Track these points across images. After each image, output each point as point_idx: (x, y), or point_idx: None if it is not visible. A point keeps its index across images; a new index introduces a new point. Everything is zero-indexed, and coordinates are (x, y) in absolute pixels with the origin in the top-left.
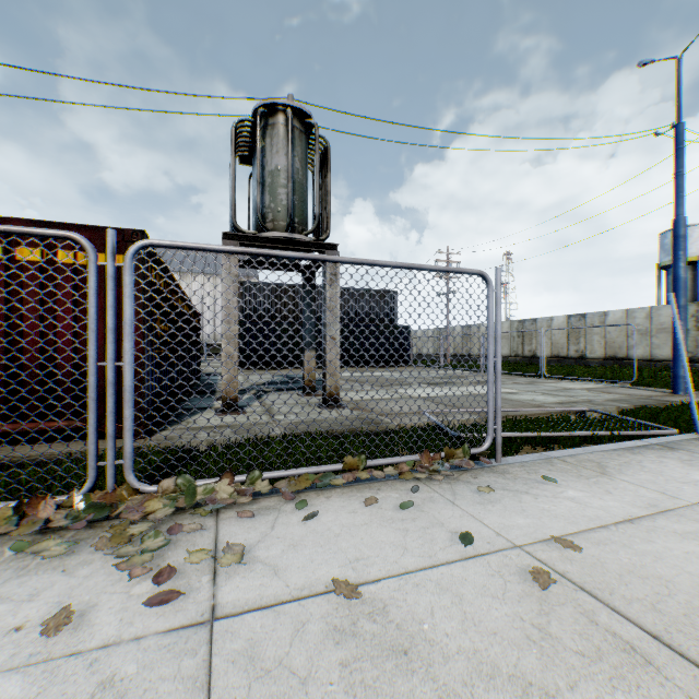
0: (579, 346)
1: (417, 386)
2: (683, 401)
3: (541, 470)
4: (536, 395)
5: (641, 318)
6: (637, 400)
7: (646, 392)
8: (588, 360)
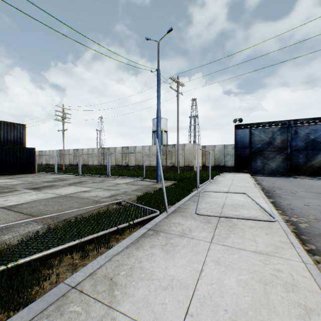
0: (126, 160)
1: (20, 192)
2: (160, 187)
3: None
4: (100, 191)
5: (147, 149)
6: (145, 188)
7: (148, 183)
8: (130, 167)
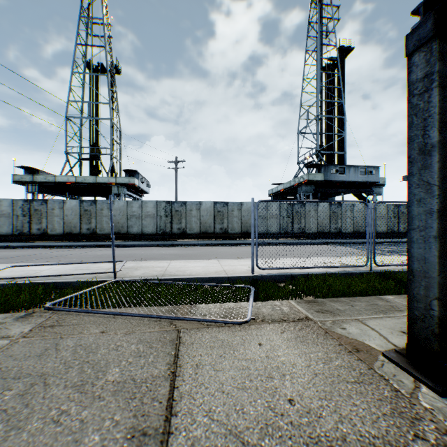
0: None
1: None
2: None
3: (242, 272)
4: None
5: None
6: None
7: None
8: None
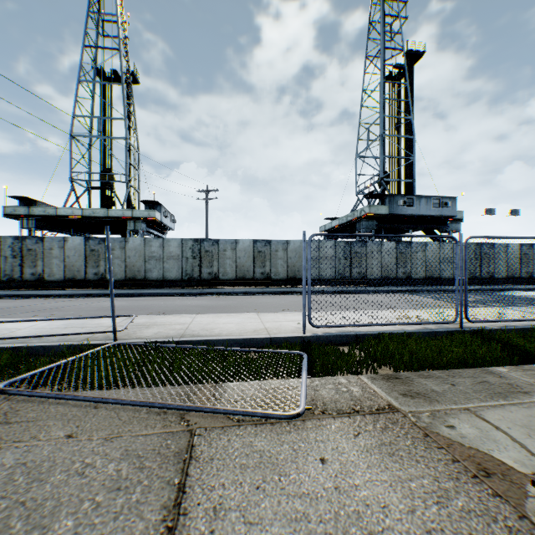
0: None
1: None
2: None
3: (289, 330)
4: None
5: None
6: None
7: None
8: None
